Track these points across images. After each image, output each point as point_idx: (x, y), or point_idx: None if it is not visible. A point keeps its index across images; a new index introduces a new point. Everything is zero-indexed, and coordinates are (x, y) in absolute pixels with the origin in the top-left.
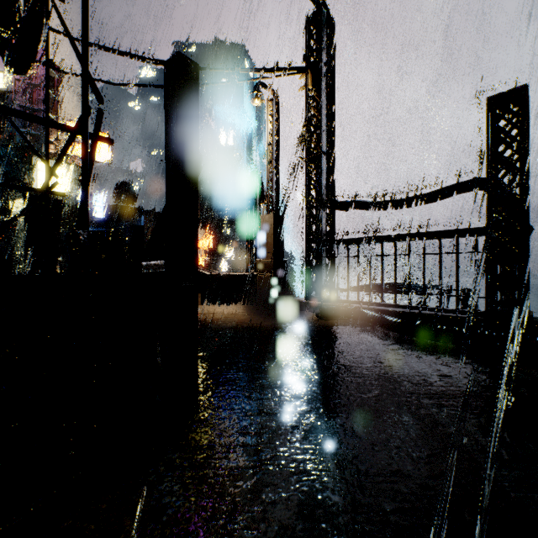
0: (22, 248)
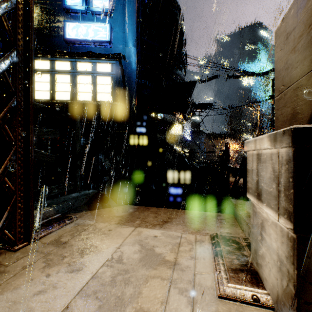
0: (188, 161)
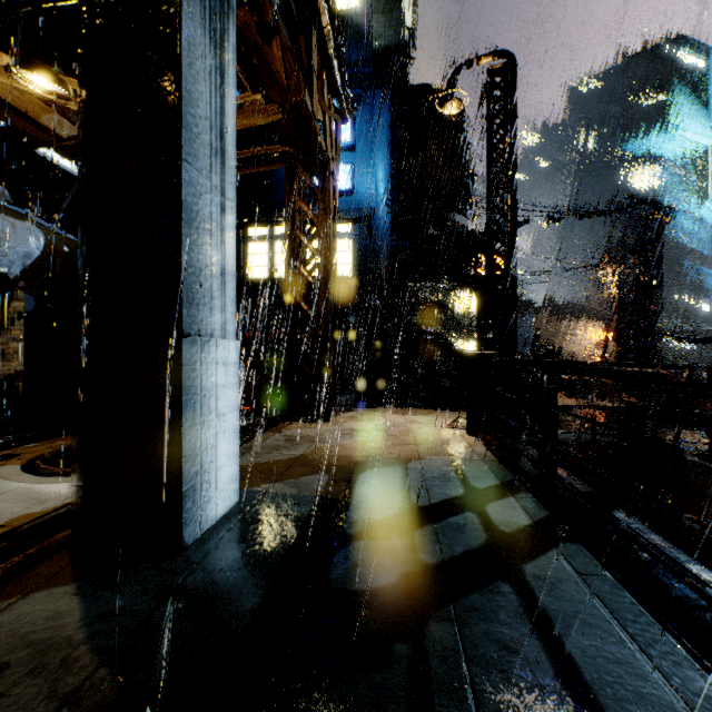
0: None
